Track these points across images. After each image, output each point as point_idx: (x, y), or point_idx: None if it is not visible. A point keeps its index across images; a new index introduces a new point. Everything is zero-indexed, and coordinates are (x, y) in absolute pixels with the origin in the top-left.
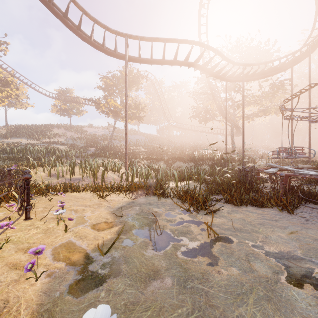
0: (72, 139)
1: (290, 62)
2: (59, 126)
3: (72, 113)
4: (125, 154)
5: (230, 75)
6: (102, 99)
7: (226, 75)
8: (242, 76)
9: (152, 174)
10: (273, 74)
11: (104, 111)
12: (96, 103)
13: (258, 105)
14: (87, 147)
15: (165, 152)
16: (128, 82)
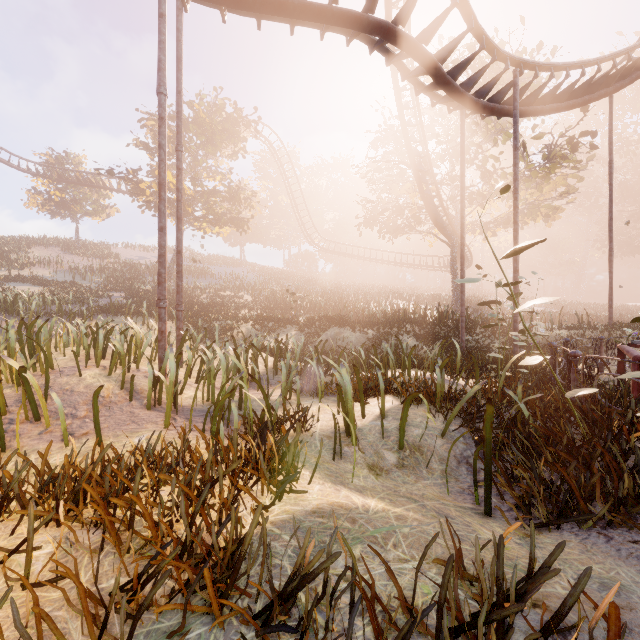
0: (72, 271)
1: (617, 75)
2: (49, 242)
3: (81, 211)
4: (159, 304)
5: (478, 92)
6: (147, 175)
7: (471, 88)
8: (513, 94)
9: (258, 369)
10: (577, 104)
11: (150, 200)
12: (129, 181)
13: (511, 198)
14: (105, 290)
15: (302, 304)
16: (211, 134)
